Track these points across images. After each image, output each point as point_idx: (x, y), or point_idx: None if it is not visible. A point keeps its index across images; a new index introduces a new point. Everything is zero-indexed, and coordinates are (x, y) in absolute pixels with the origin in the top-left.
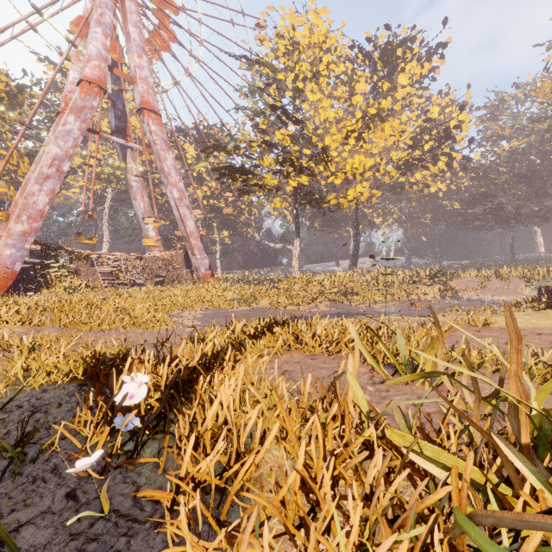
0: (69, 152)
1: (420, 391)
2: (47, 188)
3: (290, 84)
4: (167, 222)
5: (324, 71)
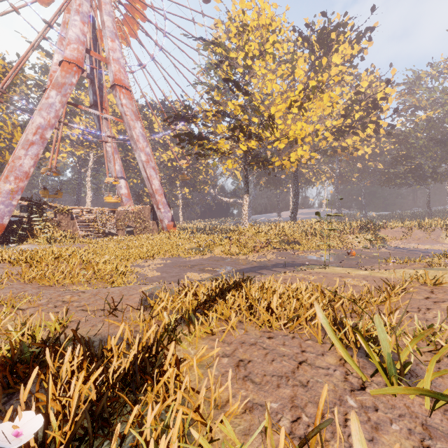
0: (51, 122)
1: (419, 409)
2: (32, 153)
3: (240, 61)
4: (139, 181)
5: (270, 49)
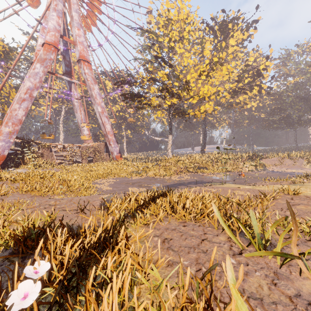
0: (37, 85)
1: (273, 264)
2: (24, 106)
3: (166, 43)
4: (96, 126)
5: (186, 36)
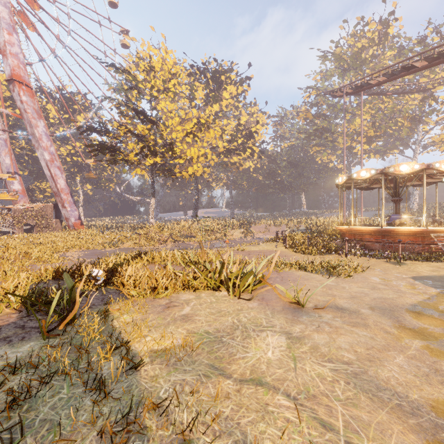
0: None
1: None
2: None
3: (148, 92)
4: (26, 173)
5: (172, 88)
